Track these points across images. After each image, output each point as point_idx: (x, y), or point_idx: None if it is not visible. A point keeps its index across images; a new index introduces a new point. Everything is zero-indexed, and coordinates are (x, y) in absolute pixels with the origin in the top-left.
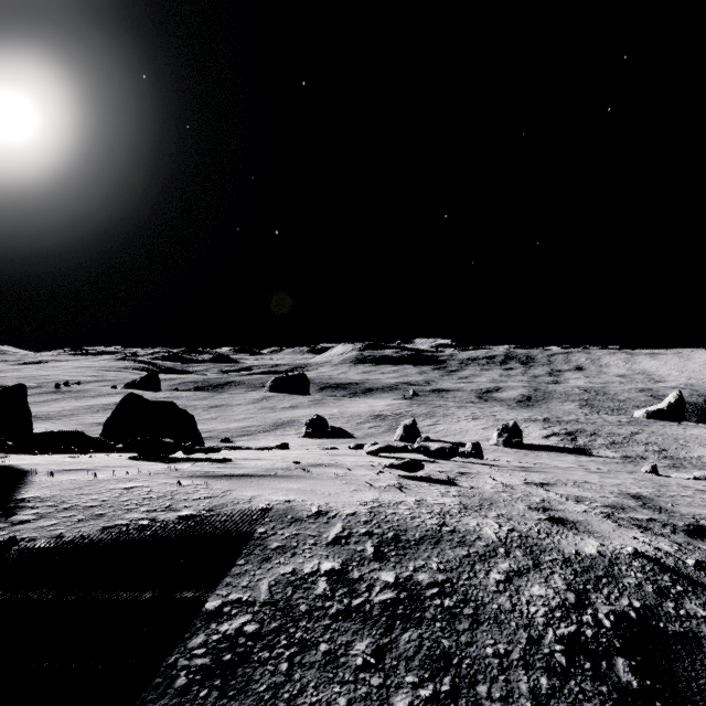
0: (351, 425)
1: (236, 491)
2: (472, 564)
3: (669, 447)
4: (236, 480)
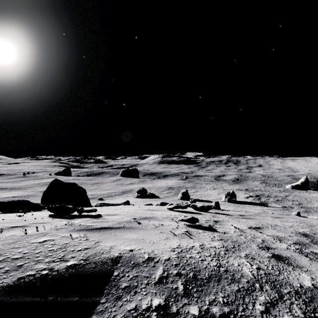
0: (158, 192)
1: (102, 242)
2: (243, 297)
3: (303, 202)
4: (103, 232)
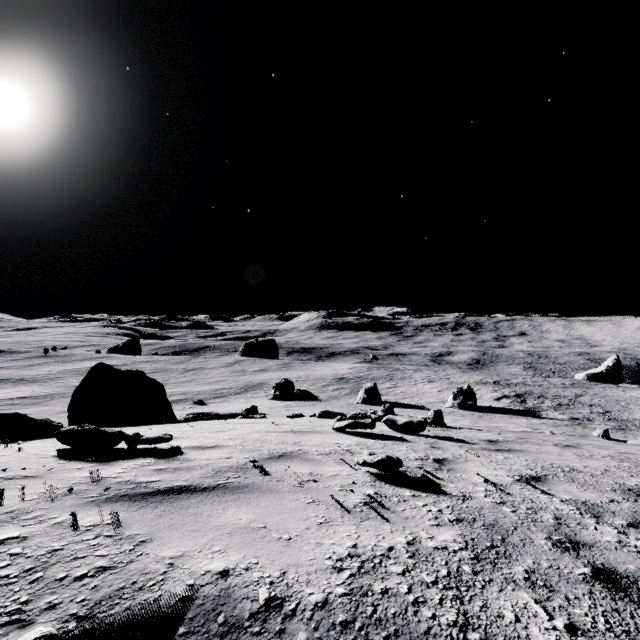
0: (316, 387)
1: (154, 543)
2: None
3: (612, 409)
4: (168, 505)
